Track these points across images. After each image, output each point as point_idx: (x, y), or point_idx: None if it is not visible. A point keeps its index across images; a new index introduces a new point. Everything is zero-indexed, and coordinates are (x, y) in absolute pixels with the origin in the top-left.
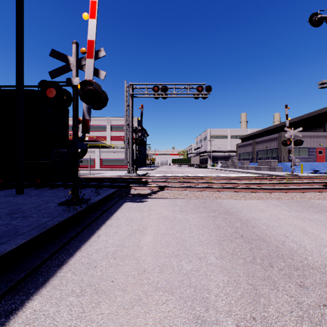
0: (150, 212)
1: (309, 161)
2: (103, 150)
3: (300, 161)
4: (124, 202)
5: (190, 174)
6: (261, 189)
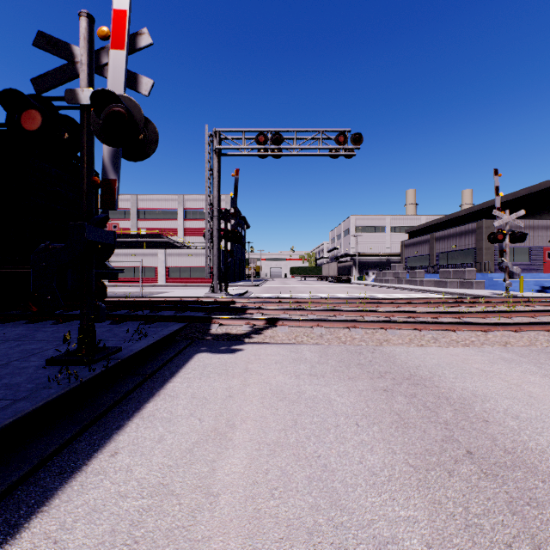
0: (247, 377)
1: (531, 271)
2: (171, 253)
3: None
4: (195, 351)
5: (323, 295)
6: (466, 325)
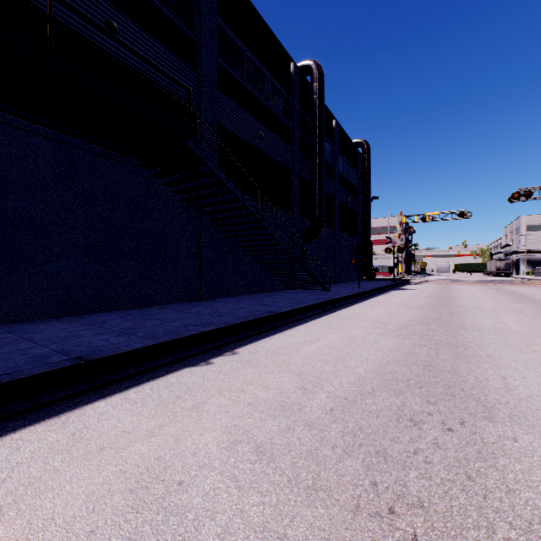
0: (419, 285)
1: None
2: None
3: None
4: (408, 284)
5: None
6: (480, 283)
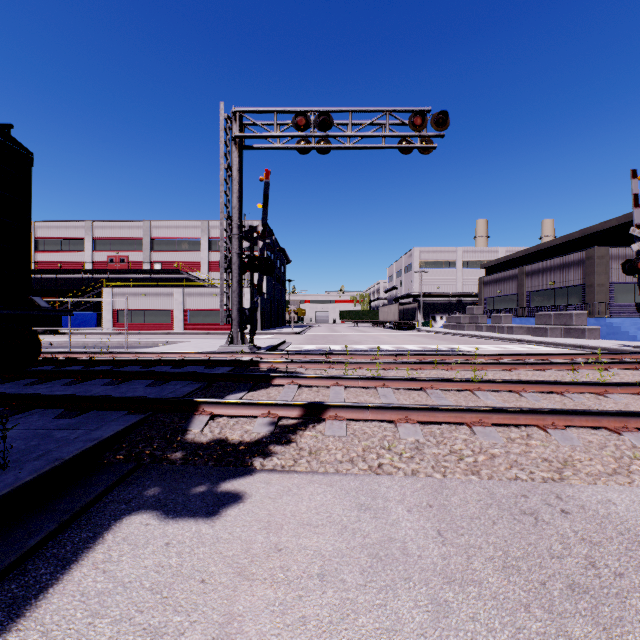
0: None
1: None
2: (191, 292)
3: (636, 314)
4: (123, 507)
5: (386, 346)
6: None
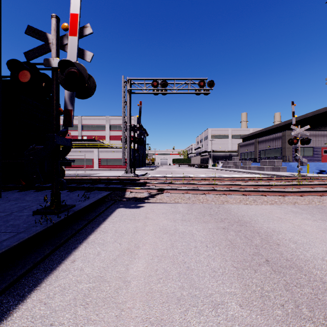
0: (146, 221)
1: (314, 161)
2: (102, 150)
3: None
4: (116, 207)
5: (191, 175)
6: (272, 192)
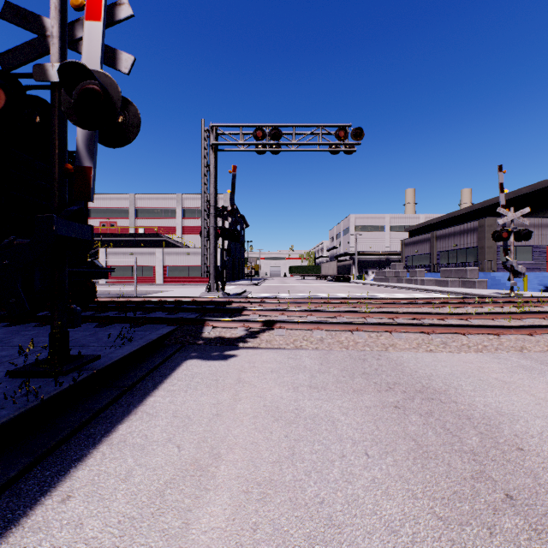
0: (239, 390)
1: (534, 270)
2: (169, 252)
3: None
4: (184, 358)
5: (323, 294)
6: (476, 328)
